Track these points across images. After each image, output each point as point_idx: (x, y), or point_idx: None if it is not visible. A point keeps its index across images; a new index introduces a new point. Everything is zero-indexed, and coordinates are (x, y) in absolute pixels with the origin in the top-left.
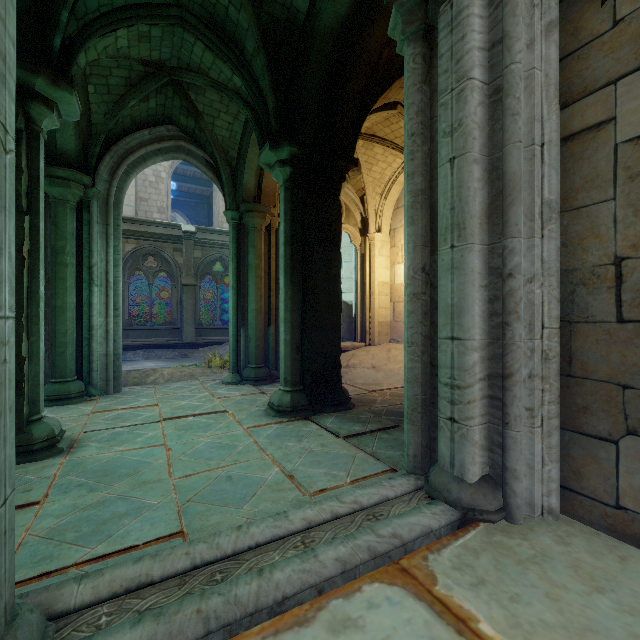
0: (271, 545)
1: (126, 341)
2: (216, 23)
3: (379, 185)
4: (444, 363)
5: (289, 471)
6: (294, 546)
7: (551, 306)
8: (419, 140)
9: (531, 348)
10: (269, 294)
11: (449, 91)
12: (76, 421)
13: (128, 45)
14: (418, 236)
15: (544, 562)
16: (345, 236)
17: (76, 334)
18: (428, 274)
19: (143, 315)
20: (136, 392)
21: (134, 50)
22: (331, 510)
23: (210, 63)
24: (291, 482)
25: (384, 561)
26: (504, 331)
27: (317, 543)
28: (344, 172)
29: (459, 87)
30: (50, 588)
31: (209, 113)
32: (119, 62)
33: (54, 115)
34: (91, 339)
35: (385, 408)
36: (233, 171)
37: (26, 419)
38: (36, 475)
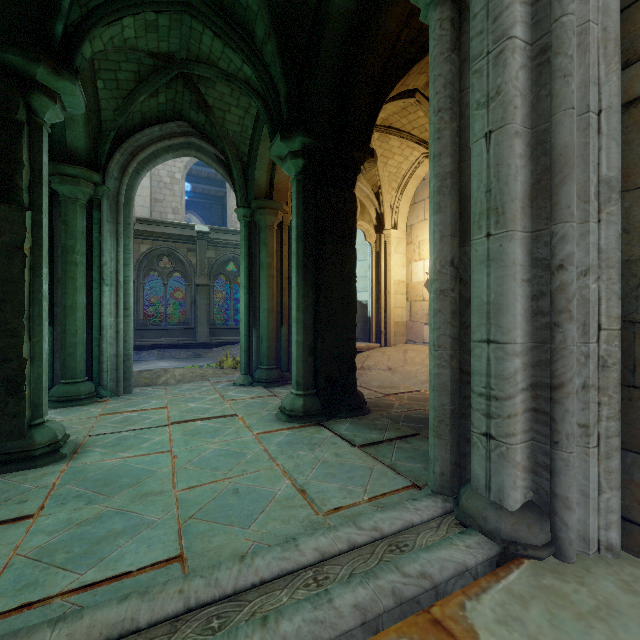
0: (278, 582)
1: (141, 341)
2: (225, 8)
3: (395, 180)
4: (478, 370)
5: (300, 485)
6: (305, 584)
7: (610, 303)
8: (447, 116)
9: (585, 353)
10: (281, 293)
11: (484, 55)
12: (83, 424)
13: (135, 36)
14: (446, 225)
15: (611, 618)
16: (359, 234)
17: (86, 334)
18: (457, 268)
19: (159, 315)
20: (146, 393)
21: (142, 41)
22: (348, 538)
23: (219, 52)
24: (303, 498)
25: (412, 607)
26: (553, 333)
27: (332, 581)
28: (359, 164)
29: (497, 49)
30: (19, 634)
31: (219, 107)
32: (128, 55)
33: (57, 107)
34: (101, 339)
35: (403, 413)
36: (244, 167)
37: (28, 423)
38: (34, 484)
